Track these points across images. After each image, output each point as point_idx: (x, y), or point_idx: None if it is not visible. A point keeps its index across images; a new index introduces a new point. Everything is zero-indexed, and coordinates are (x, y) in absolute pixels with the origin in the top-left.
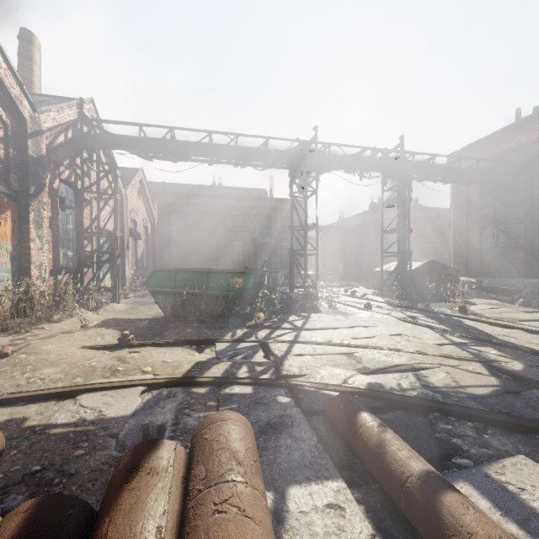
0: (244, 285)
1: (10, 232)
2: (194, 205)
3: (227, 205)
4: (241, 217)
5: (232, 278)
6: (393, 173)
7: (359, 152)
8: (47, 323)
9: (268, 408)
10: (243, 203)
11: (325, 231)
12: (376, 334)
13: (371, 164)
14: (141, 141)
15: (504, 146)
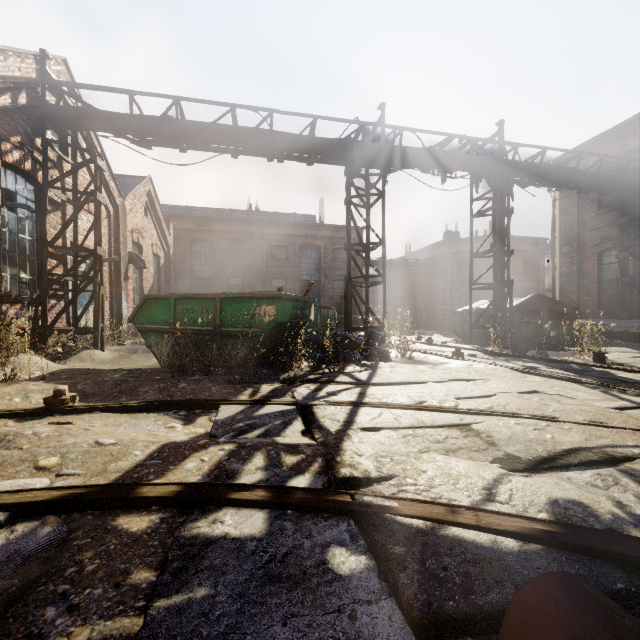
0: (277, 316)
1: None
2: (223, 233)
3: (265, 232)
4: (282, 249)
5: (259, 306)
6: (488, 173)
7: (442, 142)
8: None
9: (300, 602)
10: (286, 230)
11: (388, 266)
12: (495, 392)
13: (459, 160)
14: (134, 118)
15: (634, 142)
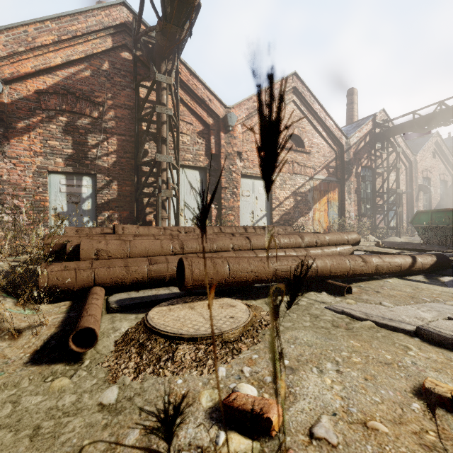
0: None
1: (337, 198)
2: None
3: None
4: None
5: None
6: None
7: None
8: None
9: None
10: None
11: None
12: None
13: None
14: (415, 123)
15: None
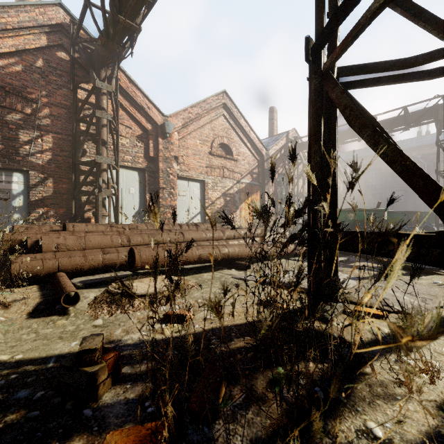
0: (354, 217)
1: (259, 199)
2: None
3: (427, 153)
4: None
5: (348, 214)
6: None
7: None
8: (268, 232)
9: None
10: None
11: None
12: None
13: None
14: None
15: None
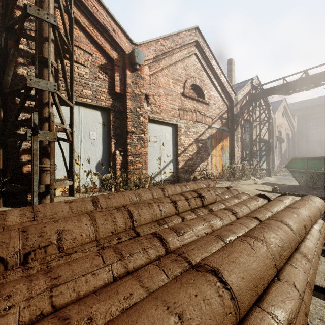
0: None
1: (228, 145)
2: None
3: None
4: None
5: None
6: None
7: None
8: (241, 180)
9: None
10: None
11: None
12: None
13: None
14: (284, 86)
15: None
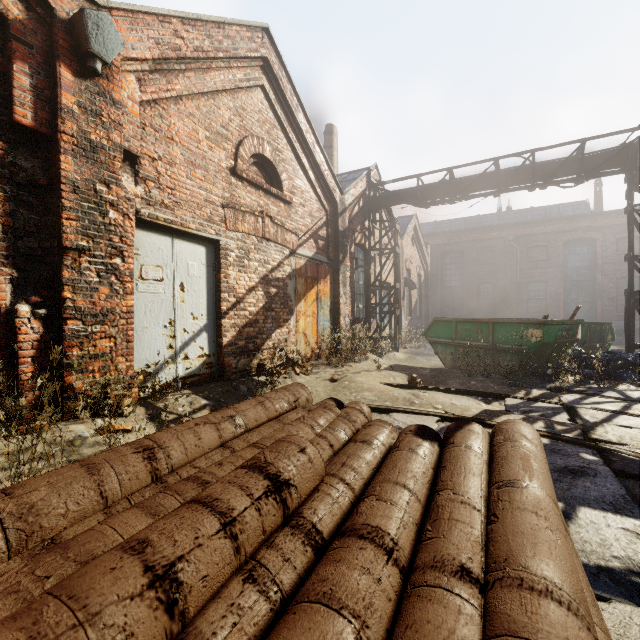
0: (543, 338)
1: (329, 292)
2: (472, 243)
3: (520, 234)
4: (541, 248)
5: (526, 329)
6: None
7: None
8: (352, 363)
9: (566, 457)
10: (545, 228)
11: None
12: None
13: None
14: (419, 191)
15: None
